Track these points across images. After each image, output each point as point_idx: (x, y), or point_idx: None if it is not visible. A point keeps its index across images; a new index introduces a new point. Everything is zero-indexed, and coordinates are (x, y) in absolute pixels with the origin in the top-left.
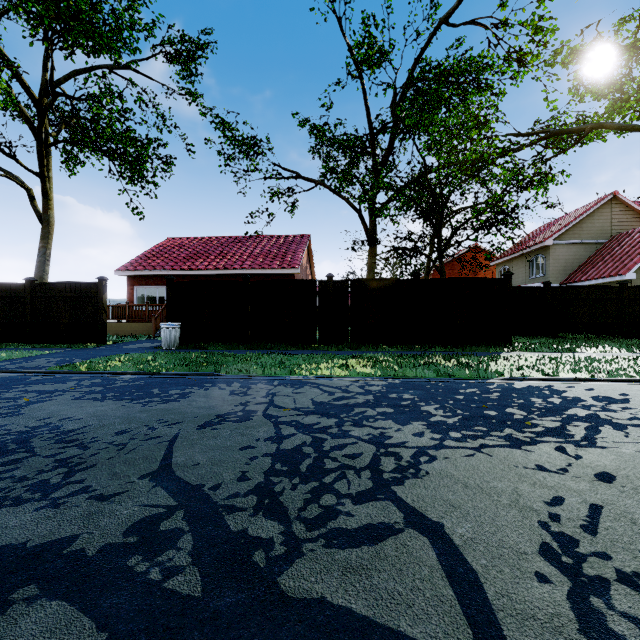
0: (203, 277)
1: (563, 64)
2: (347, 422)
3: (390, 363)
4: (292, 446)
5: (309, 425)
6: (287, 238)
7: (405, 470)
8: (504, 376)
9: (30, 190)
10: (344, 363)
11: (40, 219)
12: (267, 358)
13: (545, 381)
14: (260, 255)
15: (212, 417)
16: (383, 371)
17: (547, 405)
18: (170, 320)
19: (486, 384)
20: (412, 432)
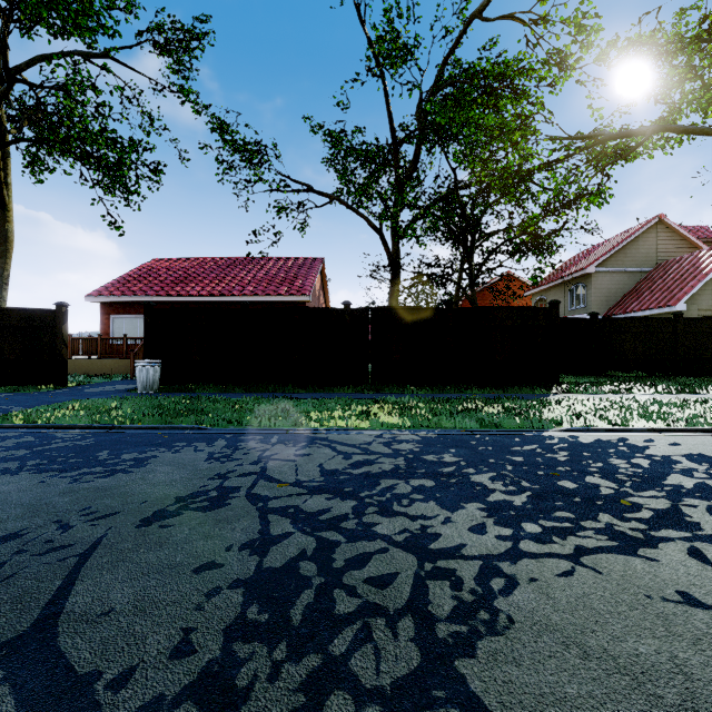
0: (195, 305)
1: (609, 68)
2: (370, 507)
3: (421, 410)
4: (283, 561)
5: (313, 514)
6: (297, 260)
7: (472, 614)
8: (562, 426)
9: None
10: (364, 410)
11: None
12: (267, 404)
13: (614, 432)
14: (264, 279)
15: (169, 502)
16: (413, 421)
17: (635, 470)
18: (149, 356)
19: (544, 438)
20: (468, 524)
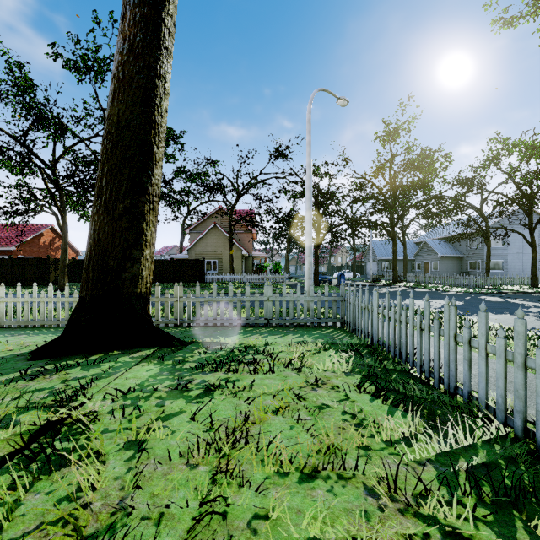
0: None
1: None
2: None
3: None
4: None
5: None
6: (33, 227)
7: None
8: None
9: None
10: None
11: None
12: None
13: None
14: (0, 238)
15: None
16: None
17: None
18: None
19: None
20: None
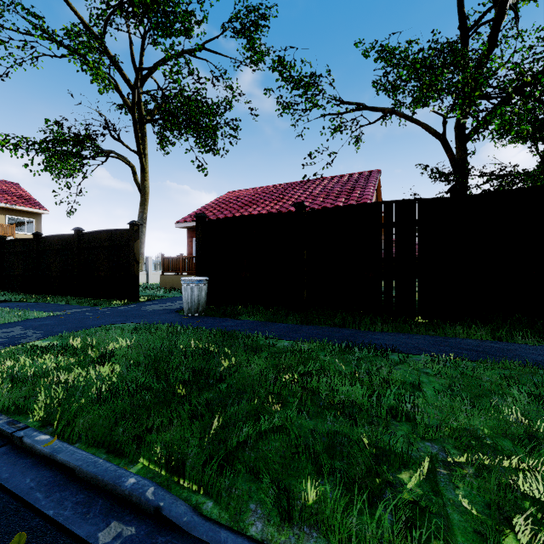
0: None
1: None
2: None
3: None
4: None
5: None
6: (351, 175)
7: None
8: None
9: (133, 167)
10: None
11: (139, 189)
12: (349, 388)
13: None
14: (320, 195)
15: None
16: None
17: None
18: (200, 273)
19: None
20: None
